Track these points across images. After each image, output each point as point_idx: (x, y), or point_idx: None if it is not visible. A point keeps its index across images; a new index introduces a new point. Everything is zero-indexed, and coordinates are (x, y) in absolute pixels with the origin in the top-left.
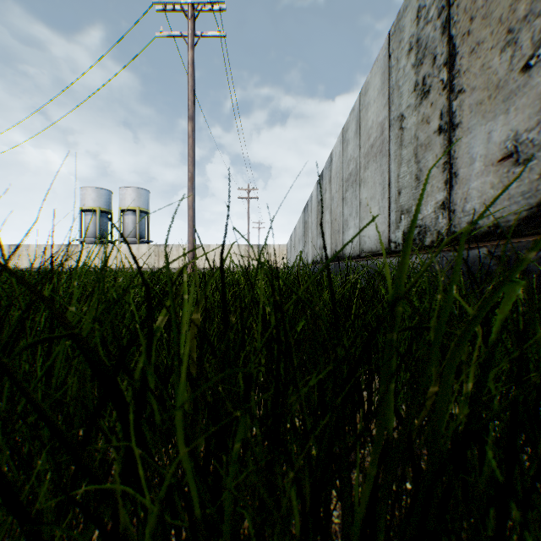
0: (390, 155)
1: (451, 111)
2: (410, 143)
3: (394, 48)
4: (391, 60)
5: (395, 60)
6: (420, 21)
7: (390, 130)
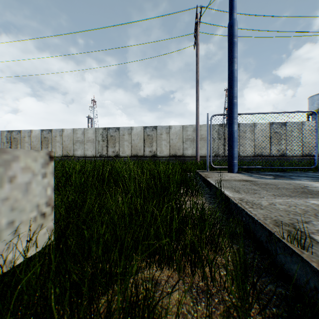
0: (2, 145)
1: (12, 147)
2: (6, 146)
3: (3, 133)
4: (2, 134)
5: (3, 135)
6: (8, 135)
7: (2, 142)
